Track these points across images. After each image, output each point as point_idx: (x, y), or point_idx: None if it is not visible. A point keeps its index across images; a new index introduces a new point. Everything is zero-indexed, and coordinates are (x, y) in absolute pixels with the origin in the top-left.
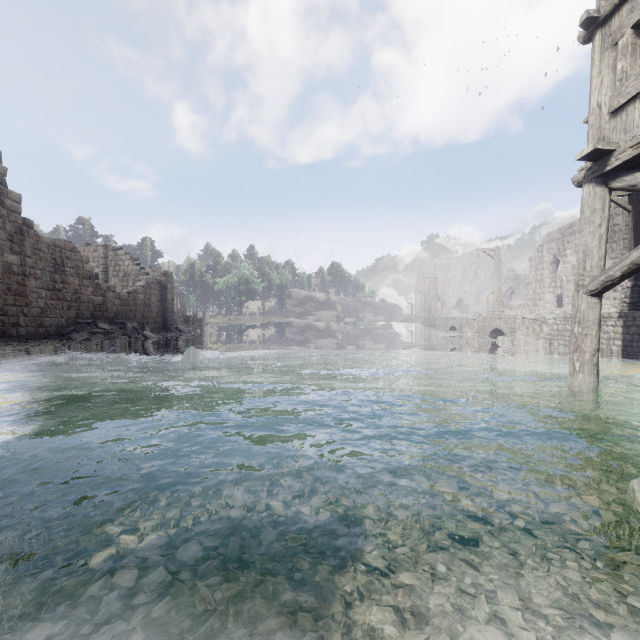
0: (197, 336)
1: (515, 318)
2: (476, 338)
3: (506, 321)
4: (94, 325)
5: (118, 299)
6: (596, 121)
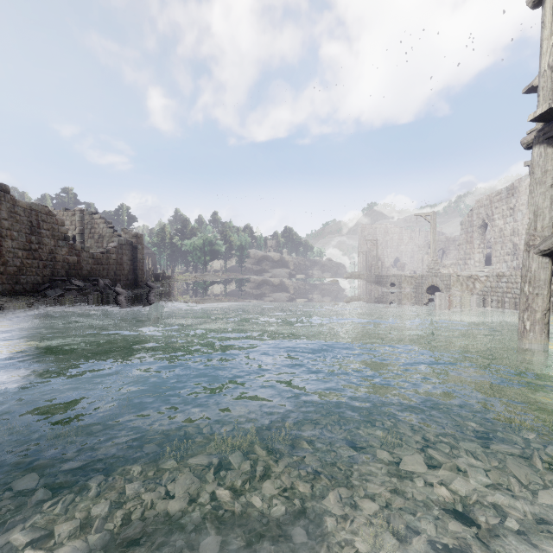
0: (165, 291)
1: (450, 276)
2: (414, 293)
3: (442, 278)
4: (68, 282)
5: (92, 258)
6: (547, 83)
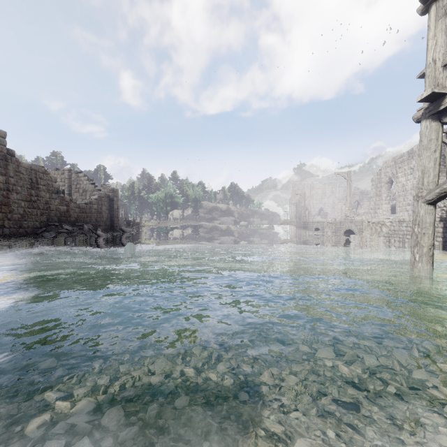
0: (135, 235)
1: (362, 222)
2: (334, 236)
3: (356, 224)
4: (60, 227)
5: (78, 208)
6: (432, 72)
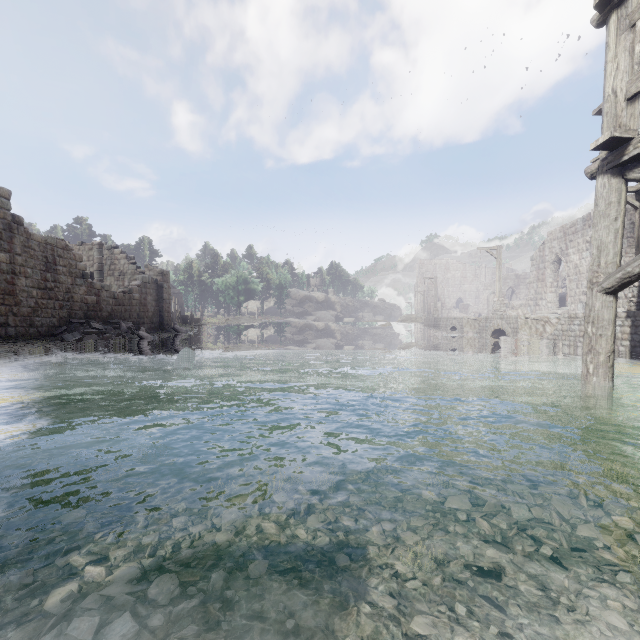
0: (194, 336)
1: (518, 318)
2: (477, 338)
3: (508, 321)
4: (87, 325)
5: (113, 298)
6: (611, 108)
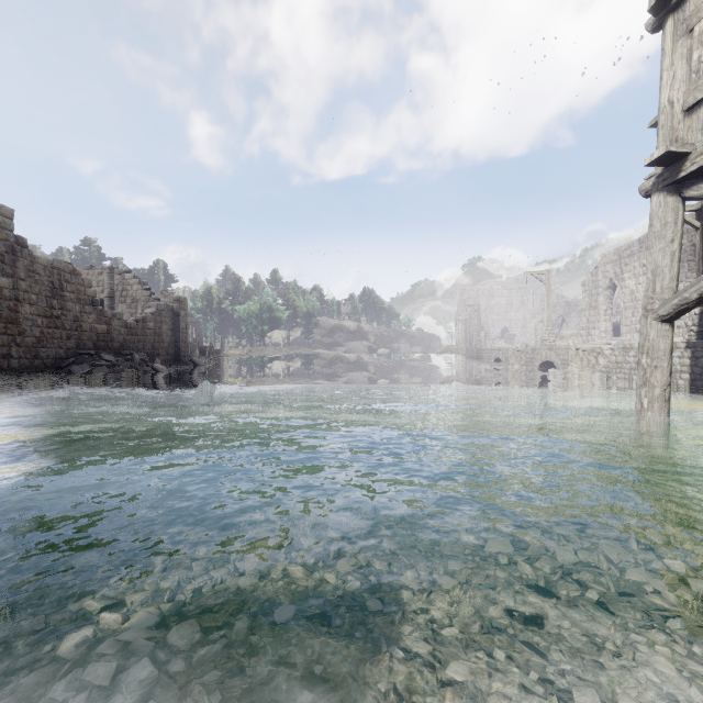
0: (214, 369)
1: (568, 349)
2: (524, 371)
3: (558, 352)
4: (97, 357)
5: (125, 328)
6: (667, 120)
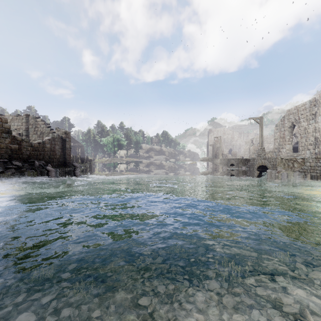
0: (84, 169)
1: (276, 158)
2: (248, 170)
3: (269, 160)
4: (10, 163)
5: (30, 147)
6: None
